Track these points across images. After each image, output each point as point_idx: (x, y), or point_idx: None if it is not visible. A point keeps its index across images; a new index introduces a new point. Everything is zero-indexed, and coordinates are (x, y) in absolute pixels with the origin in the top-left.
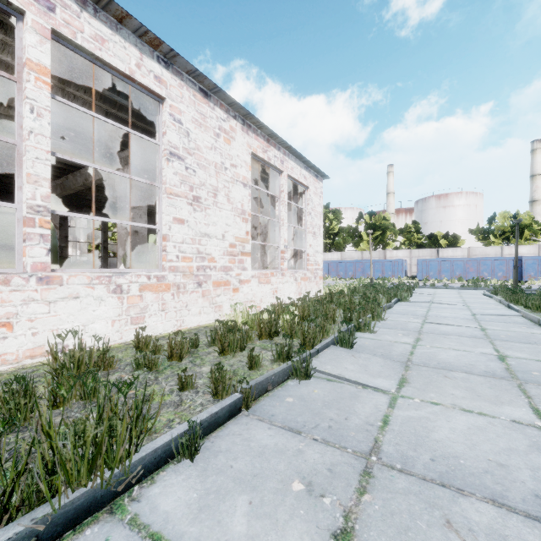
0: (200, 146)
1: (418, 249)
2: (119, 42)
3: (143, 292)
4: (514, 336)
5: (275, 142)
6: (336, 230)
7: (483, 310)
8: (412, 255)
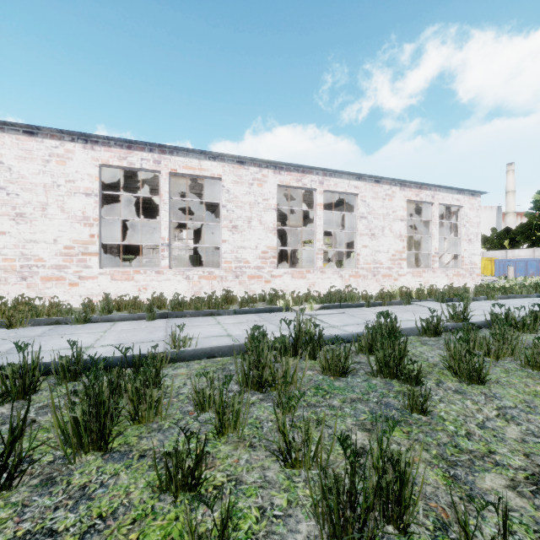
0: (375, 208)
1: None
2: (341, 181)
3: (350, 277)
4: None
5: (426, 186)
6: None
7: None
8: None
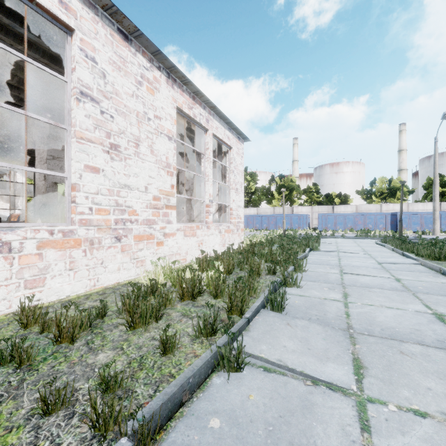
0: (119, 91)
1: (318, 206)
2: None
3: (43, 249)
4: (429, 286)
5: (200, 100)
6: (252, 189)
7: (385, 259)
8: (314, 211)
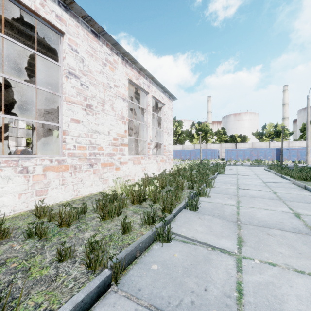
0: (92, 70)
1: (225, 143)
2: None
3: (46, 171)
4: (295, 197)
5: (144, 74)
6: (179, 132)
7: (269, 179)
8: (222, 147)
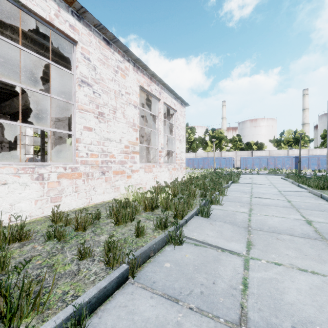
0: (104, 78)
1: (240, 151)
2: None
3: (60, 179)
4: (309, 205)
5: (155, 80)
6: (192, 139)
7: (285, 188)
8: (237, 155)
